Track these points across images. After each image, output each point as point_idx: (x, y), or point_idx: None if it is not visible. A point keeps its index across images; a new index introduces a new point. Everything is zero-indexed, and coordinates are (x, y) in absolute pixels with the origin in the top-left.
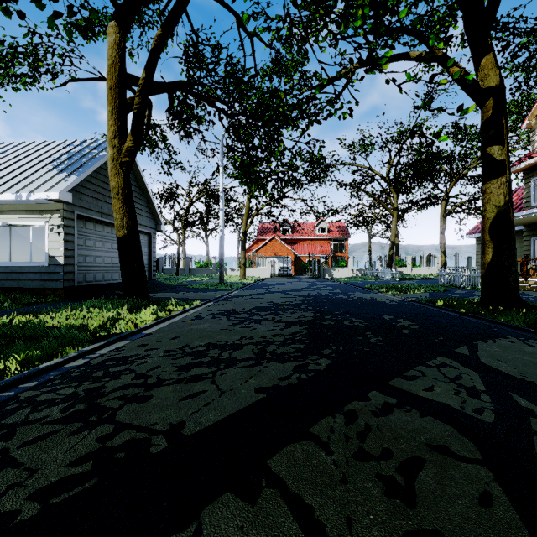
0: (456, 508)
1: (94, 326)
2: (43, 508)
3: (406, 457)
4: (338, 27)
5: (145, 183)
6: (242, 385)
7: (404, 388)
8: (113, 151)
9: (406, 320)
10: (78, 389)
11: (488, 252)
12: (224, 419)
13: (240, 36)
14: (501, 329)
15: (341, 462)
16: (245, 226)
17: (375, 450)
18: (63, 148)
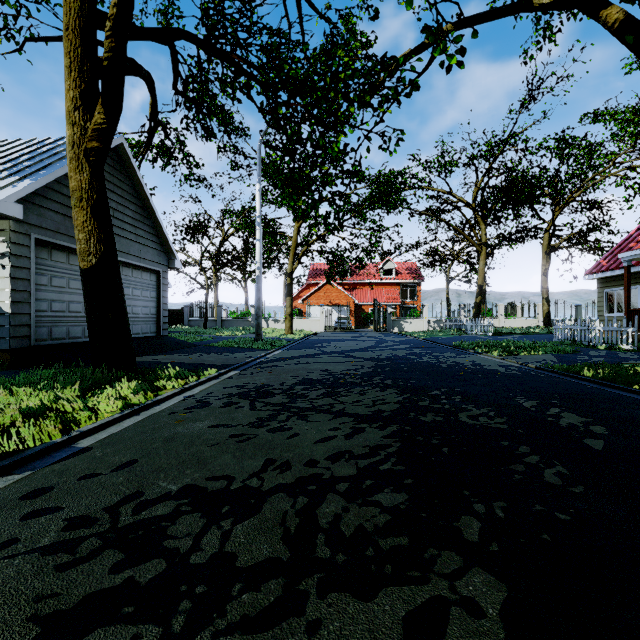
0: None
1: None
2: None
3: None
4: None
5: (150, 201)
6: None
7: None
8: (73, 131)
9: (568, 412)
10: None
11: None
12: None
13: None
14: None
15: None
16: (291, 265)
17: None
18: (27, 148)
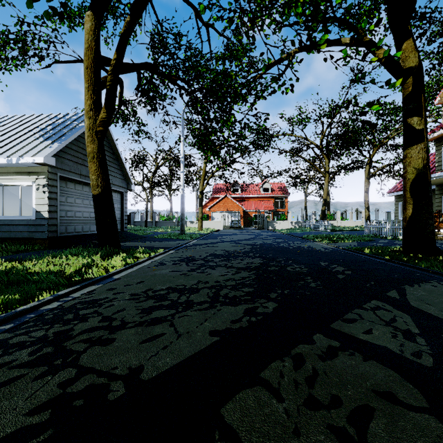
0: None
1: (70, 272)
2: None
3: (355, 405)
4: (281, 16)
5: (118, 150)
6: (198, 328)
7: (345, 330)
8: (89, 121)
9: (340, 266)
10: (48, 332)
11: (409, 208)
12: (180, 362)
13: (198, 26)
14: (423, 274)
15: (292, 411)
16: (202, 186)
17: (324, 397)
18: (48, 120)
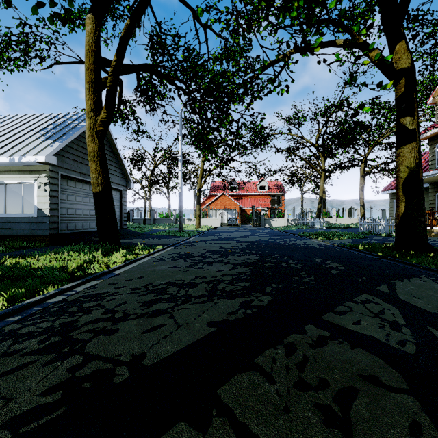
0: (390, 437)
1: (72, 267)
2: (13, 437)
3: (341, 387)
4: (277, 18)
5: (117, 148)
6: (196, 319)
7: (336, 322)
8: (90, 121)
9: (334, 262)
10: (55, 323)
11: (401, 206)
12: (180, 350)
13: (195, 27)
14: (413, 270)
15: (283, 392)
16: (200, 184)
17: (313, 380)
18: (49, 120)
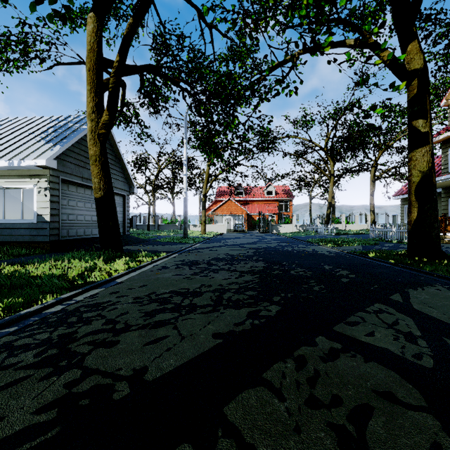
0: None
1: (73, 276)
2: None
3: (355, 404)
4: (285, 17)
5: (120, 152)
6: (201, 330)
7: (348, 333)
8: (92, 124)
9: (344, 270)
10: (53, 334)
11: (414, 211)
12: (184, 364)
13: (201, 27)
14: (427, 278)
15: (293, 410)
16: (205, 189)
17: (325, 396)
18: (50, 123)
